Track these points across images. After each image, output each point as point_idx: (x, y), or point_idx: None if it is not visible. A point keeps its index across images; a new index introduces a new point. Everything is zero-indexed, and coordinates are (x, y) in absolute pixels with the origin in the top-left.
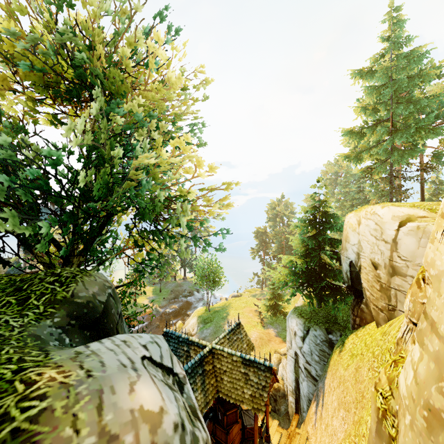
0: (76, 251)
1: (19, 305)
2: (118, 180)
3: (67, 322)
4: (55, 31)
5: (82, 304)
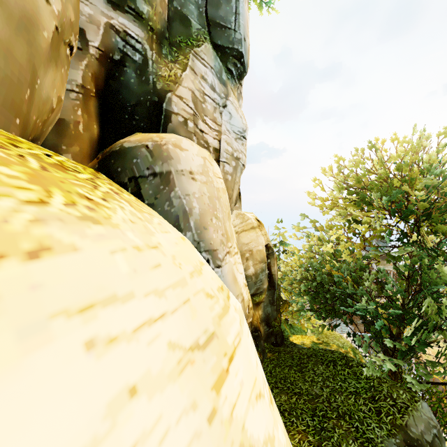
0: (402, 334)
1: (377, 415)
2: (445, 307)
3: (403, 445)
4: (386, 177)
5: (413, 437)
